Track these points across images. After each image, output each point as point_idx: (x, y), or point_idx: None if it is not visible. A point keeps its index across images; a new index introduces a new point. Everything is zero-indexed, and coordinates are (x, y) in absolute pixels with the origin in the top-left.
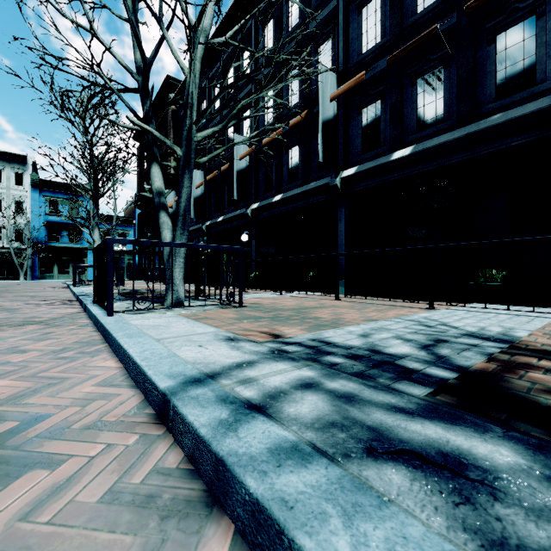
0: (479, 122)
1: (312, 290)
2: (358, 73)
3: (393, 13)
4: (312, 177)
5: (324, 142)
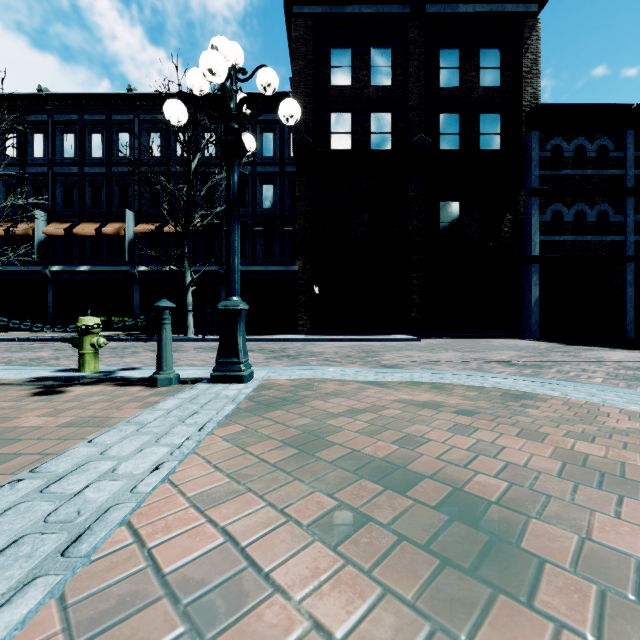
0: (112, 267)
1: (30, 331)
2: (61, 218)
3: (80, 201)
4: (29, 262)
5: (38, 251)
